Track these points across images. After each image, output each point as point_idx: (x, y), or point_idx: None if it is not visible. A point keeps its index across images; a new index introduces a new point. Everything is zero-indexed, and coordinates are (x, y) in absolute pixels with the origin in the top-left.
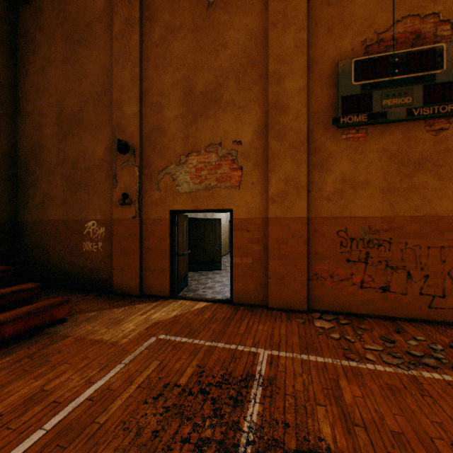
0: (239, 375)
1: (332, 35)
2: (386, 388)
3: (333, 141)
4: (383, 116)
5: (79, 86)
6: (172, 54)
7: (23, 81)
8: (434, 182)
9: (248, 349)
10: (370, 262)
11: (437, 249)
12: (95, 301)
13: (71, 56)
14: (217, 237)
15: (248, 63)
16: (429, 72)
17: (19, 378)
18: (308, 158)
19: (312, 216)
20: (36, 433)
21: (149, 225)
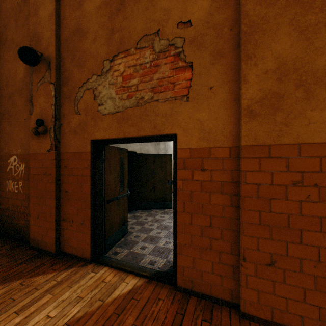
0: None
1: None
2: None
3: None
4: None
5: (3, 1)
6: None
7: None
8: None
9: None
10: None
11: None
12: None
13: None
14: (167, 174)
15: None
16: None
17: None
18: None
19: None
20: None
21: (68, 161)
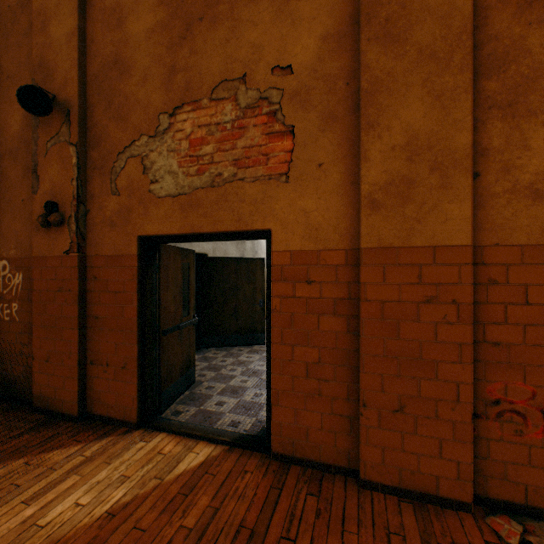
0: None
1: None
2: None
3: None
4: None
5: None
6: None
7: None
8: None
9: None
10: None
11: None
12: None
13: None
14: (258, 289)
15: None
16: None
17: None
18: (473, 85)
19: (484, 242)
20: None
21: (99, 268)
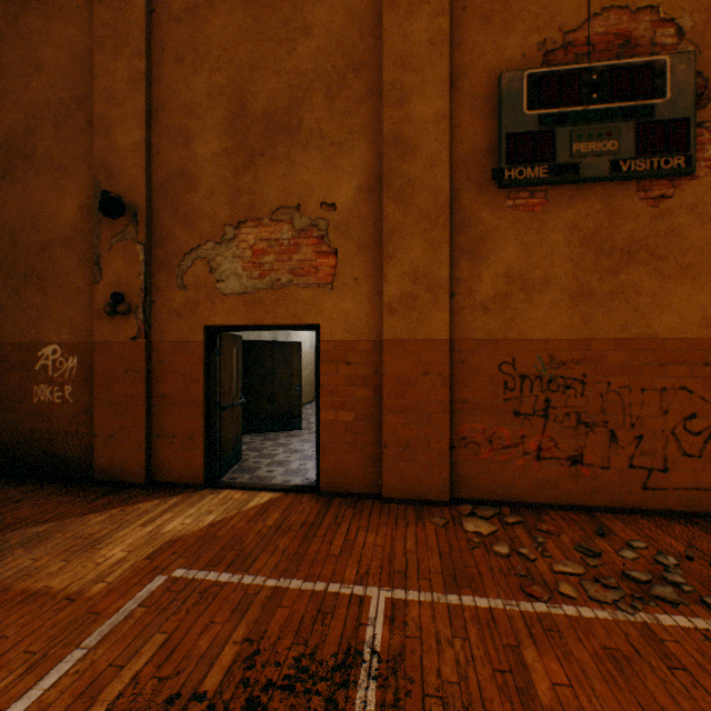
0: (331, 655)
1: (490, 28)
2: (606, 658)
3: (492, 210)
4: (574, 171)
5: (26, 87)
6: (209, 40)
7: None
8: (652, 283)
9: (349, 589)
10: (552, 416)
11: (655, 393)
12: (54, 501)
13: (8, 29)
14: (295, 374)
15: (348, 66)
16: (645, 102)
17: None
18: (452, 237)
19: (458, 337)
20: None
21: (165, 353)
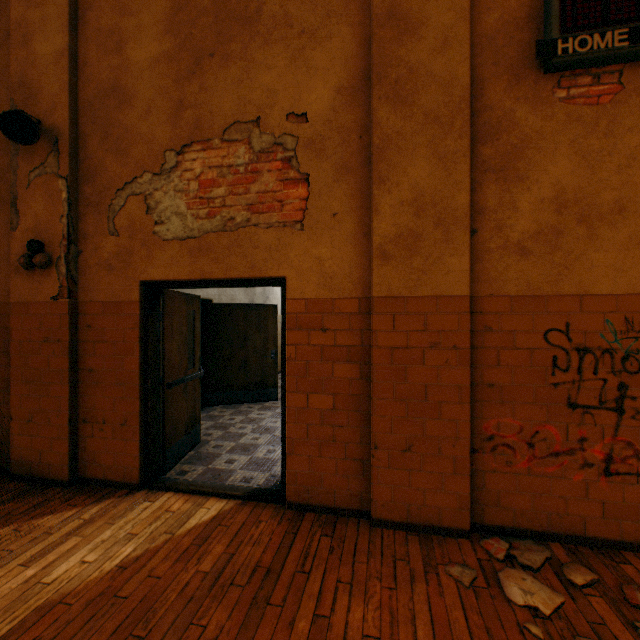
0: None
1: None
2: None
3: (533, 107)
4: None
5: None
6: None
7: None
8: None
9: None
10: (630, 411)
11: None
12: None
13: None
14: (270, 339)
15: None
16: None
17: None
18: (472, 149)
19: (481, 293)
20: None
21: (94, 316)
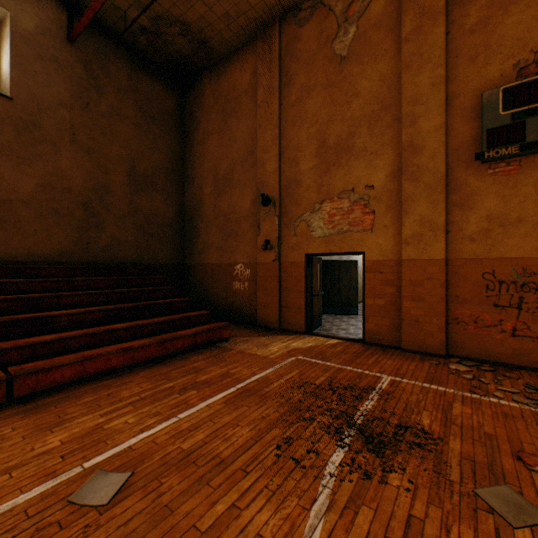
0: (362, 386)
1: (475, 64)
2: (500, 413)
3: (476, 178)
4: None
5: (230, 151)
6: (307, 112)
7: (189, 153)
8: None
9: (373, 373)
10: (524, 308)
11: None
12: (244, 331)
13: (223, 127)
14: (353, 280)
15: (381, 109)
16: None
17: (212, 365)
18: (447, 197)
19: (451, 257)
20: (232, 388)
21: (287, 267)
